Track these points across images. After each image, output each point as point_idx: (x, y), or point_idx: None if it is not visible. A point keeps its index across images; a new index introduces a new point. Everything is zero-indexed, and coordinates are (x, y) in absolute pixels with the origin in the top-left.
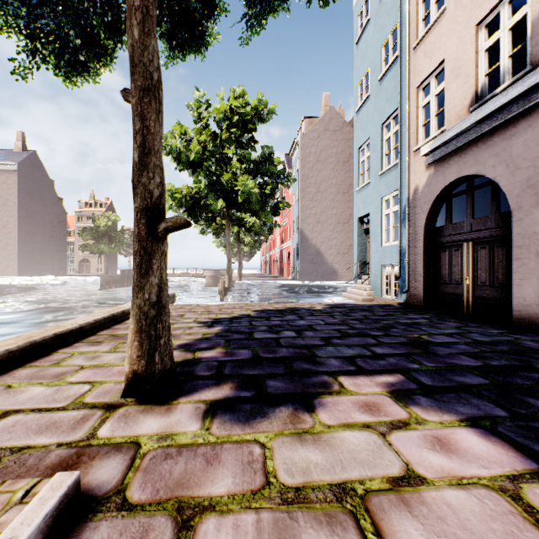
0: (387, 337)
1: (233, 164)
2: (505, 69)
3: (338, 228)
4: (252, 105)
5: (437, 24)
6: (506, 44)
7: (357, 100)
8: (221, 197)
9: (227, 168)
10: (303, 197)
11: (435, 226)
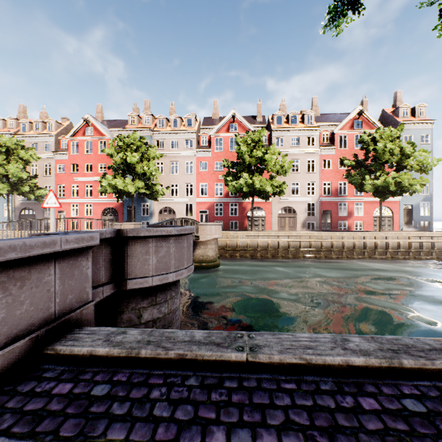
0: None
1: None
2: None
3: None
4: None
5: None
6: None
7: None
8: None
9: None
10: None
11: (22, 214)
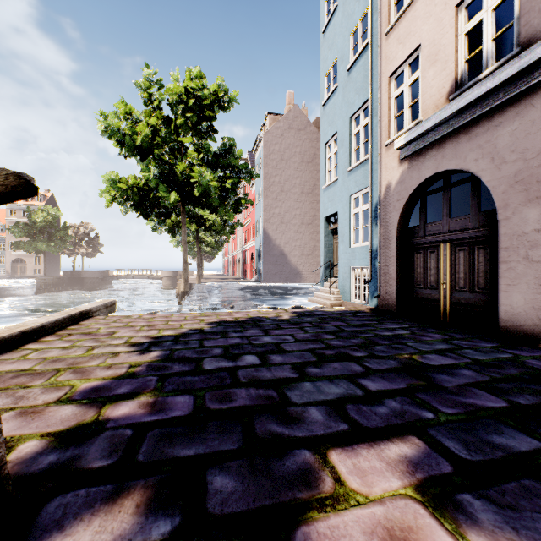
0: (374, 360)
1: (189, 153)
2: (489, 53)
3: (302, 229)
4: (211, 90)
5: (412, 6)
6: (490, 25)
7: (324, 92)
8: (175, 189)
9: (183, 158)
10: (267, 196)
11: (409, 226)
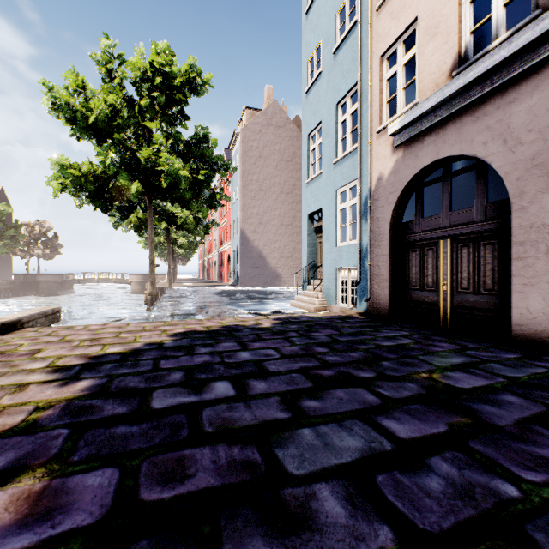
0: (387, 383)
1: (155, 138)
2: (499, 21)
3: (282, 230)
4: (181, 70)
5: None
6: None
7: (307, 79)
8: (139, 179)
9: (150, 146)
10: (244, 195)
11: (402, 222)
